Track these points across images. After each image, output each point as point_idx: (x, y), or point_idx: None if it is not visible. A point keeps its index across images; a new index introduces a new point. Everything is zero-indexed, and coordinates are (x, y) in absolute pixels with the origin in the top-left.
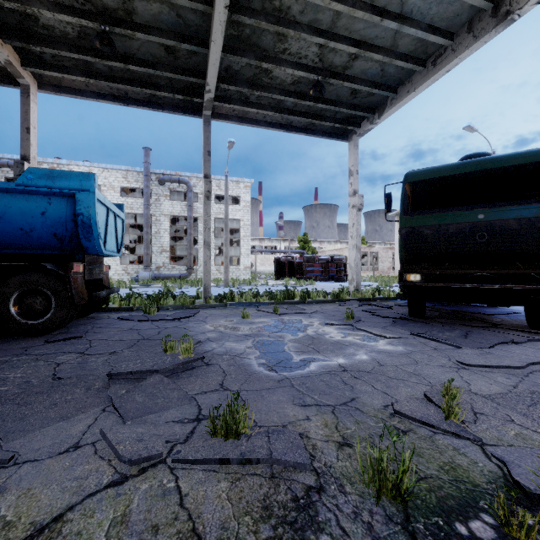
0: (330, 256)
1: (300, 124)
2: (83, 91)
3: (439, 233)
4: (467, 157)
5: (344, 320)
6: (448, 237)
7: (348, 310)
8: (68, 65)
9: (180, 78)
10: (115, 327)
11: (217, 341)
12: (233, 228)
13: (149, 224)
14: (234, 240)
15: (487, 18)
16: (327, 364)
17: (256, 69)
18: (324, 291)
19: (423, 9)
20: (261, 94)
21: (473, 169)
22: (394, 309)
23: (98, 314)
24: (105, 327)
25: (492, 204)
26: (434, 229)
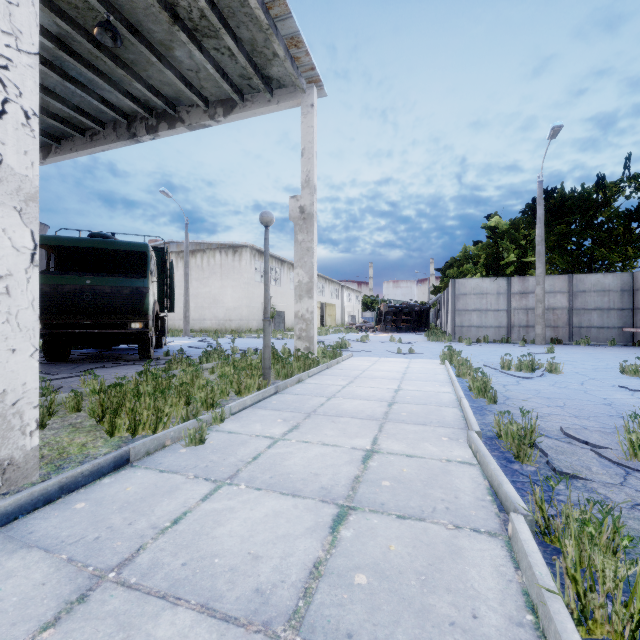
0: None
1: None
2: None
3: (56, 291)
4: (91, 234)
5: None
6: (64, 295)
7: None
8: None
9: None
10: None
11: None
12: None
13: None
14: None
15: (125, 128)
16: None
17: None
18: None
19: (68, 93)
20: None
21: (89, 246)
22: None
23: None
24: None
25: (99, 274)
26: (53, 288)
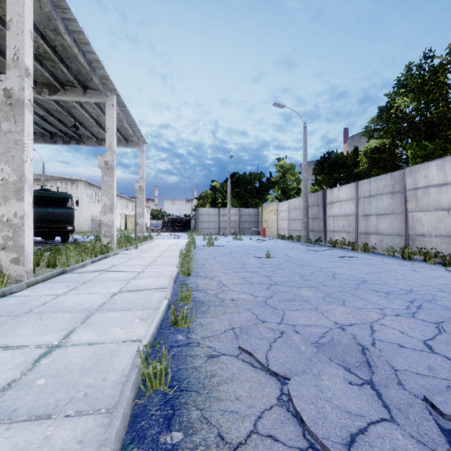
0: None
1: None
2: None
3: (37, 214)
4: (44, 189)
5: None
6: (40, 216)
7: None
8: None
9: None
10: None
11: None
12: None
13: None
14: None
15: (49, 138)
16: None
17: None
18: None
19: None
20: None
21: (47, 195)
22: None
23: None
24: None
25: (53, 207)
26: (35, 213)
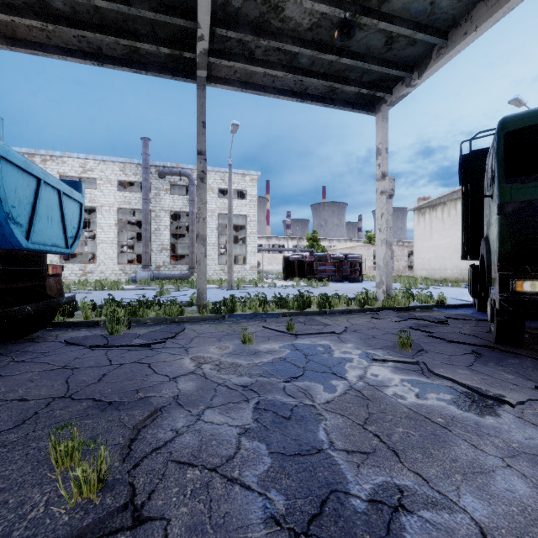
0: (343, 255)
1: (317, 91)
2: (44, 45)
3: None
4: None
5: (397, 349)
6: None
7: (389, 327)
8: (18, 4)
9: (164, 19)
10: (42, 362)
11: (189, 406)
12: (238, 224)
13: (148, 220)
14: (240, 238)
15: None
16: (448, 527)
17: (262, 5)
18: (345, 296)
19: None
20: (270, 43)
21: None
22: (451, 324)
23: (47, 332)
24: (28, 362)
25: None
26: None
